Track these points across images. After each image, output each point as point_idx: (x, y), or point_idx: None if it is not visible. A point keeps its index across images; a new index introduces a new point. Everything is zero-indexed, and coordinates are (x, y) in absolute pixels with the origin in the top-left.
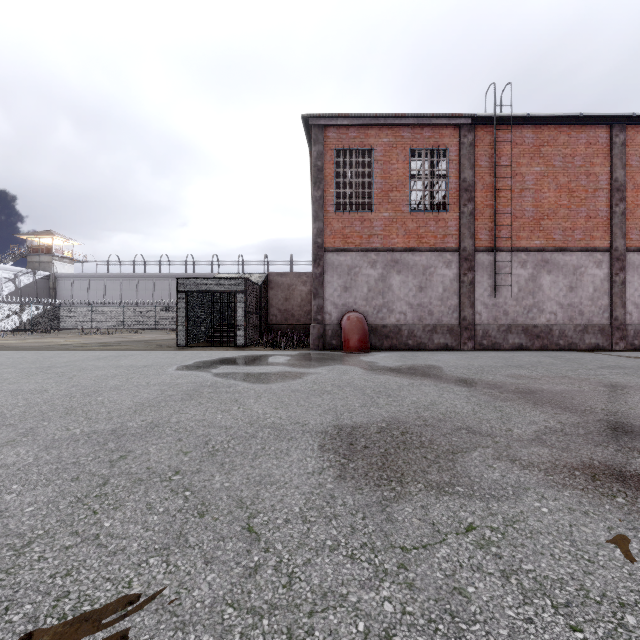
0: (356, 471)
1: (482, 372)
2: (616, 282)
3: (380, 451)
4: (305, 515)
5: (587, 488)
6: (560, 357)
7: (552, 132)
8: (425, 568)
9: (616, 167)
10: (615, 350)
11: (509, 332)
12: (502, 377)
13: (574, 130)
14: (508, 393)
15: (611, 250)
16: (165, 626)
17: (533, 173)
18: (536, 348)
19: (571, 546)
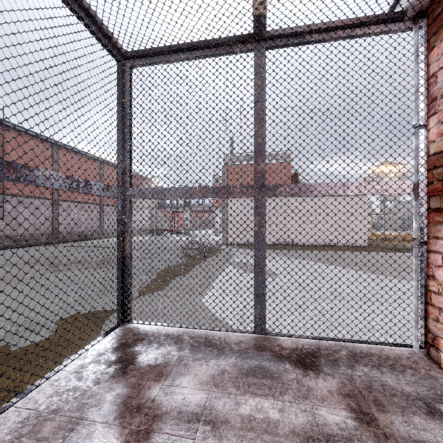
0: (1, 284)
1: (2, 261)
2: (55, 214)
3: (1, 281)
4: (2, 288)
5: (54, 273)
6: (33, 250)
7: (26, 137)
8: (34, 283)
9: (55, 163)
10: (55, 243)
11: (1, 239)
12: (14, 261)
13: (37, 140)
14: (23, 264)
15: (53, 199)
16: (2, 295)
17: (15, 155)
18: (17, 246)
19: (53, 277)
